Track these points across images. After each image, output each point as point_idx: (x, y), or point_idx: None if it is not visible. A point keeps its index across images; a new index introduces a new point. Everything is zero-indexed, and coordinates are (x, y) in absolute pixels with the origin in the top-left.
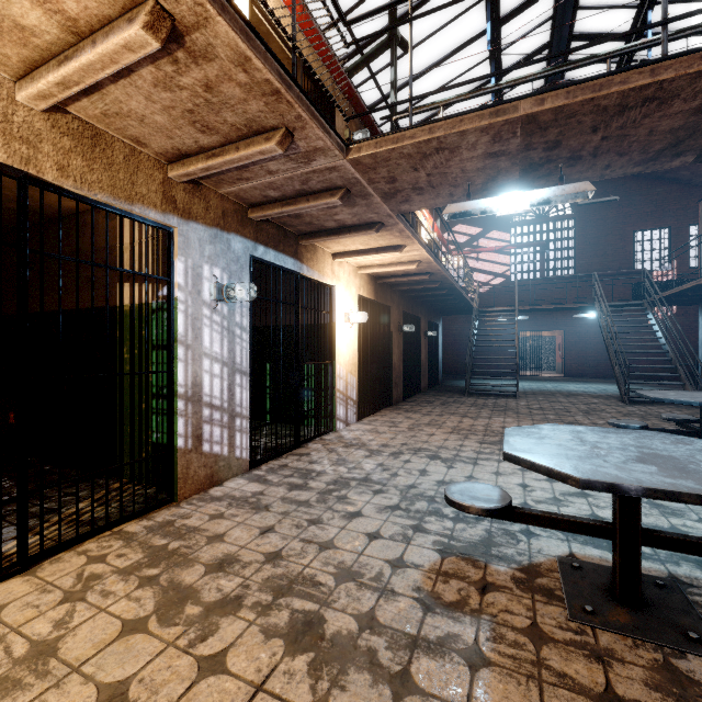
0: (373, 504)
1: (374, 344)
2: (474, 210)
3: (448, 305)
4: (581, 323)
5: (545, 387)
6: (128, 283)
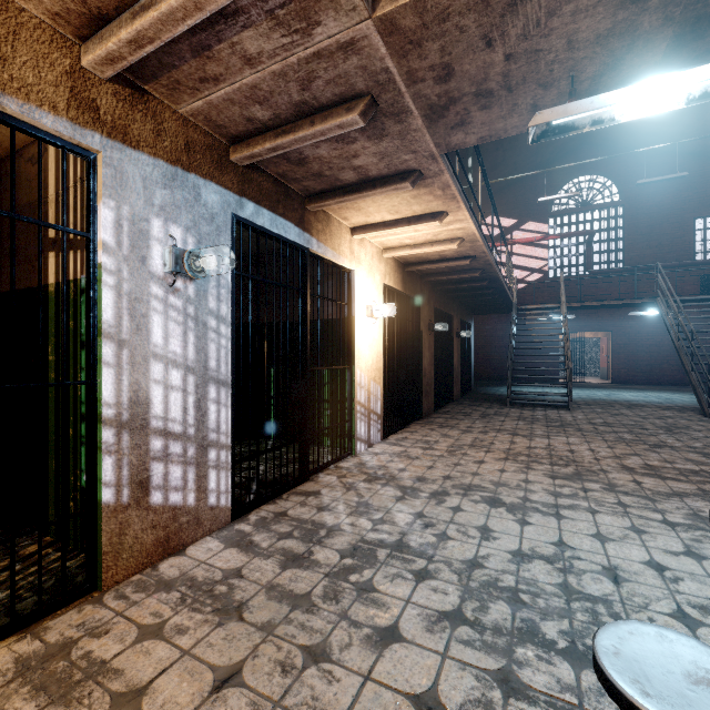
0: (417, 605)
1: (402, 345)
2: (579, 119)
3: (483, 301)
4: (632, 322)
5: (596, 396)
6: (53, 252)
